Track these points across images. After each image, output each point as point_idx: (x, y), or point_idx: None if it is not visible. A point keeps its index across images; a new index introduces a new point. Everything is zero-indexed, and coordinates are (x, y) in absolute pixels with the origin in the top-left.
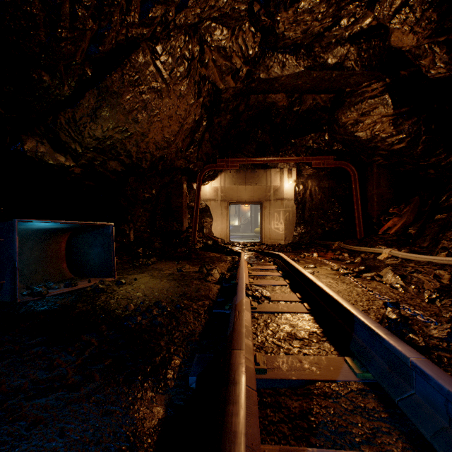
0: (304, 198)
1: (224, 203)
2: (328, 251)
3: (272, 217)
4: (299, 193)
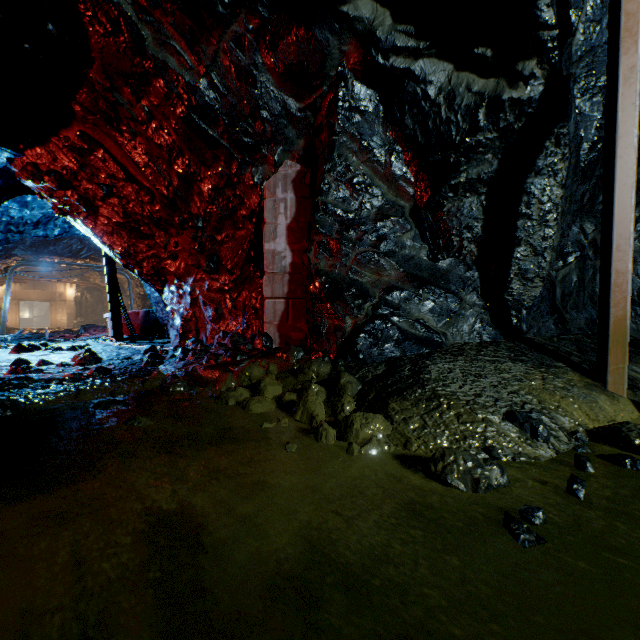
0: (82, 301)
1: (15, 301)
2: None
3: (59, 312)
4: (79, 297)
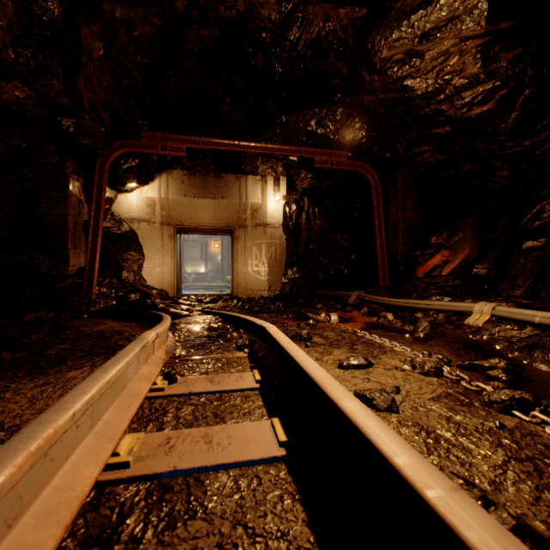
0: (298, 224)
1: (167, 229)
2: (345, 308)
3: (250, 253)
4: (291, 216)
